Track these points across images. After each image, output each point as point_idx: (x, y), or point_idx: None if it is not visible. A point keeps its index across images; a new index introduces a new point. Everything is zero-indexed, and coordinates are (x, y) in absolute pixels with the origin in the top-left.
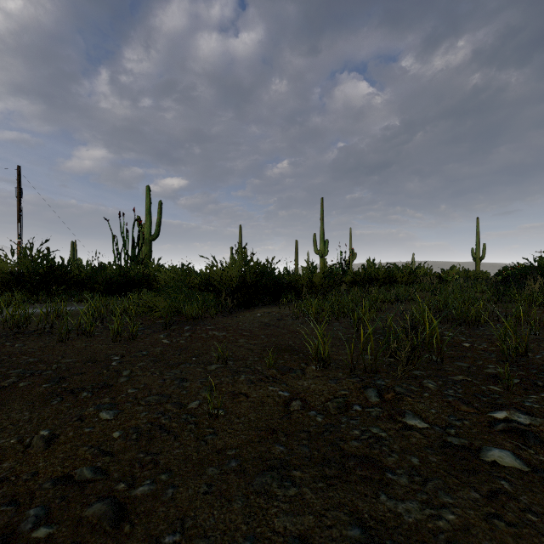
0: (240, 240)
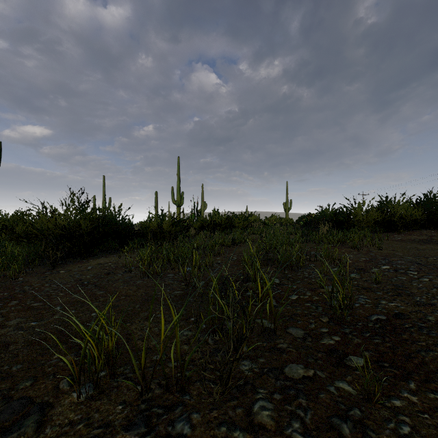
0: (103, 190)
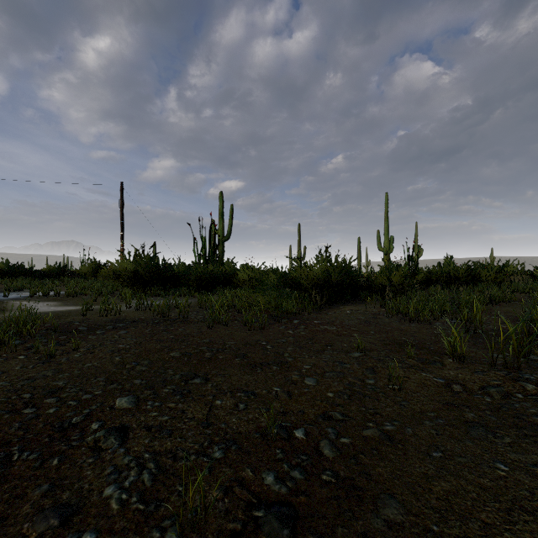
0: (298, 239)
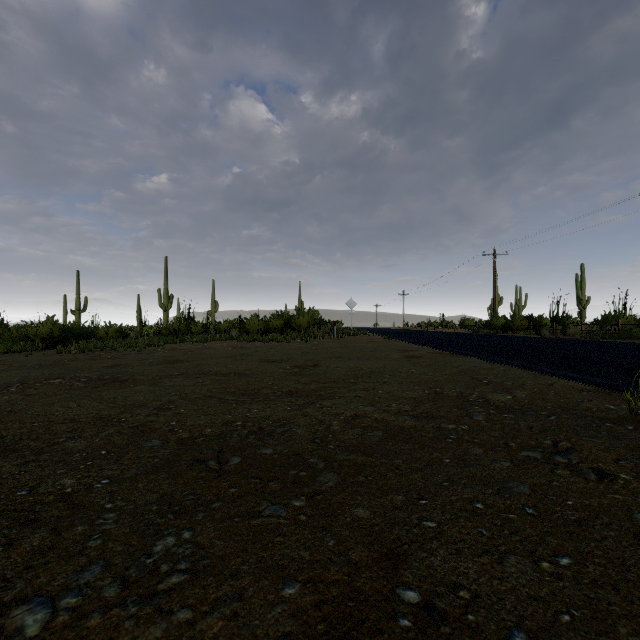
0: (77, 288)
